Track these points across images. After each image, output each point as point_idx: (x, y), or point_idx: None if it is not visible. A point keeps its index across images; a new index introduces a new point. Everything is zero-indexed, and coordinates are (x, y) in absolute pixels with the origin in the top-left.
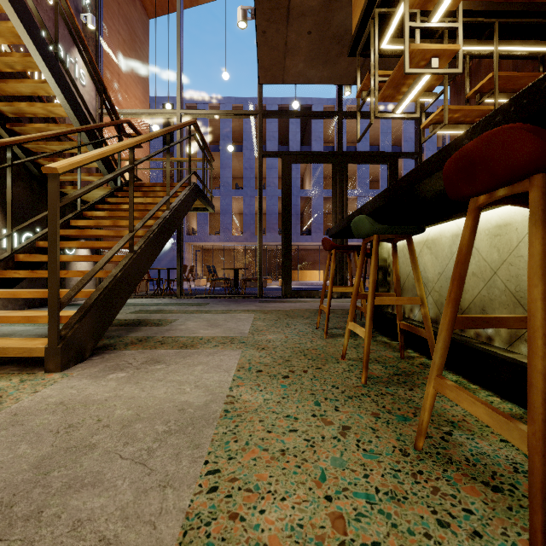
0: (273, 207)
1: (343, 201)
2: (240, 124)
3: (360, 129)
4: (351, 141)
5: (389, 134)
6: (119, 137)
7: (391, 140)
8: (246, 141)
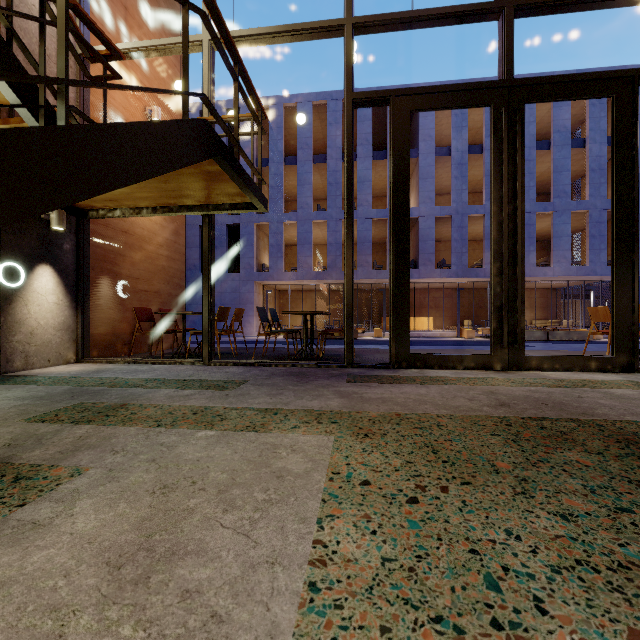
0: (366, 233)
1: (514, 178)
2: (323, 130)
3: (488, 120)
4: (472, 142)
5: (532, 123)
6: (42, 25)
7: (534, 132)
8: (331, 148)
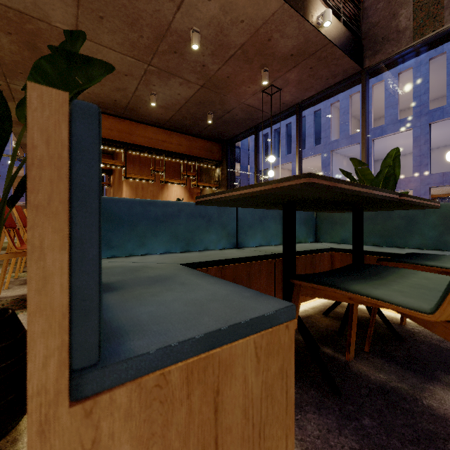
0: None
1: None
2: None
3: None
4: None
5: None
6: None
7: None
8: None
